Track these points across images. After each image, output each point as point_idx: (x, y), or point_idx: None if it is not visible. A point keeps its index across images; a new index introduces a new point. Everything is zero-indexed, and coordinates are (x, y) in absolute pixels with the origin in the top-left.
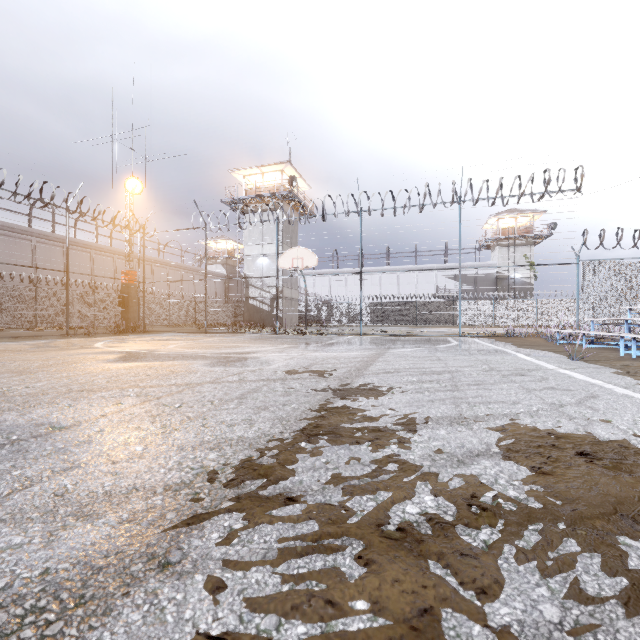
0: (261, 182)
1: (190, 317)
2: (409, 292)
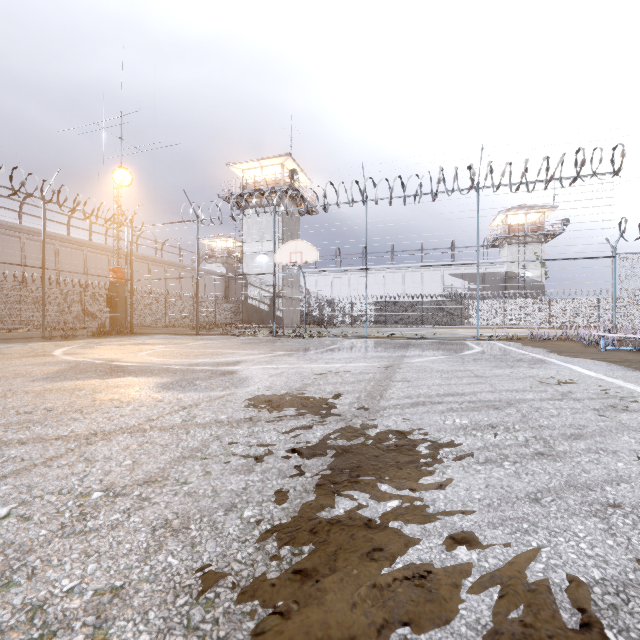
0: (260, 176)
1: (187, 317)
2: (414, 291)
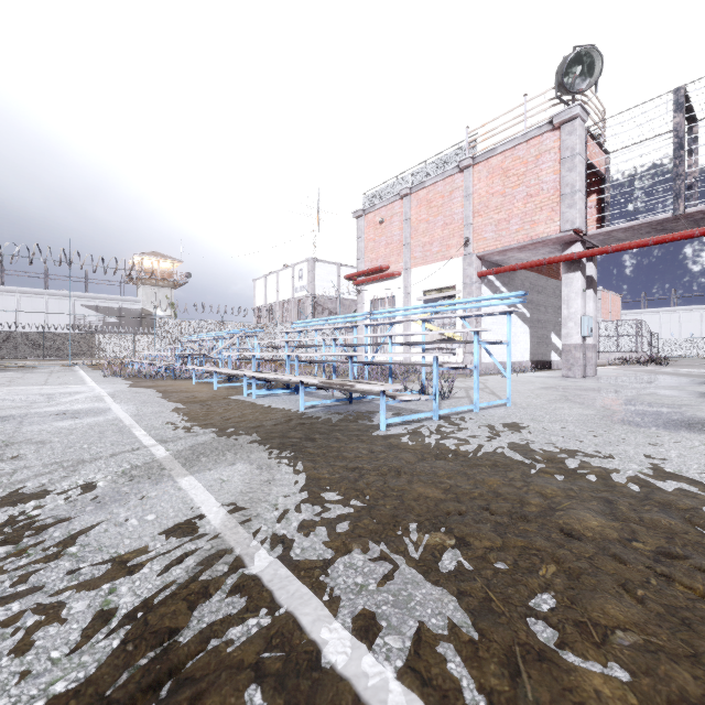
0: None
1: None
2: (36, 320)
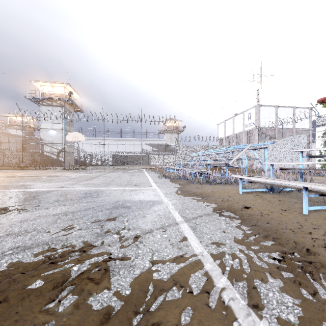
0: (52, 91)
1: None
2: (130, 150)
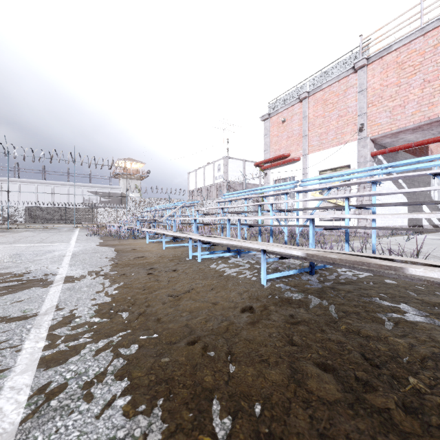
0: None
1: None
2: (62, 200)
